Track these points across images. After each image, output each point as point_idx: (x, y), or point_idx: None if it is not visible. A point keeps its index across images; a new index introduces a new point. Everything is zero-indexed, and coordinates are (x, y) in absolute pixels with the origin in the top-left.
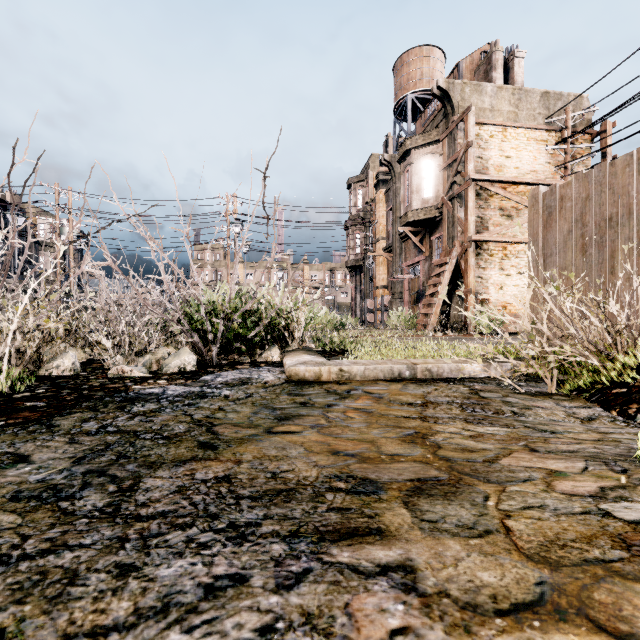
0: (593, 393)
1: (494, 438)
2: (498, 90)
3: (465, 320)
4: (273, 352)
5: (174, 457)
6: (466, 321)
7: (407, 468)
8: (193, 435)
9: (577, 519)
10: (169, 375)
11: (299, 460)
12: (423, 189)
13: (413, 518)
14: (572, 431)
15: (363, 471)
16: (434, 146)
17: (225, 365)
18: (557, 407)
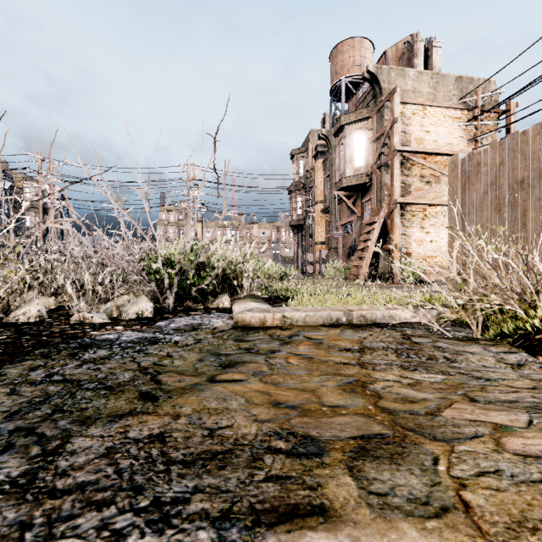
0: (516, 338)
1: (432, 386)
2: (419, 74)
3: (391, 271)
4: (224, 299)
5: (111, 411)
6: (392, 272)
7: (349, 423)
8: (136, 384)
9: (539, 489)
10: (127, 321)
11: (239, 413)
12: (355, 159)
13: (359, 490)
14: (506, 378)
15: (304, 427)
16: (364, 122)
17: (180, 311)
18: (485, 352)
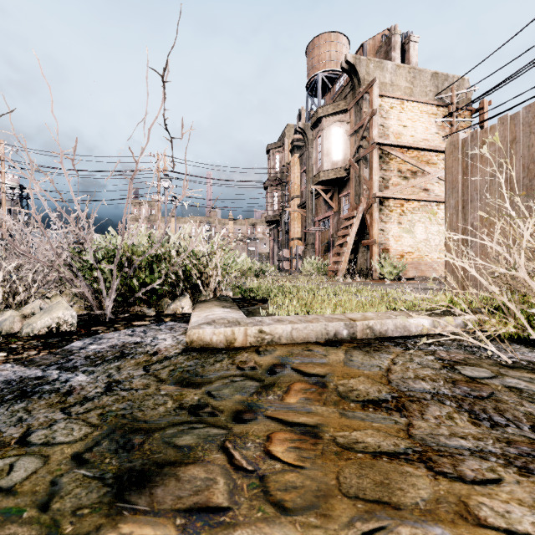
0: None
1: None
2: (397, 68)
3: (370, 267)
4: (183, 303)
5: None
6: (371, 268)
7: None
8: None
9: None
10: (26, 340)
11: None
12: (333, 152)
13: None
14: None
15: None
16: (342, 115)
17: (120, 320)
18: None
